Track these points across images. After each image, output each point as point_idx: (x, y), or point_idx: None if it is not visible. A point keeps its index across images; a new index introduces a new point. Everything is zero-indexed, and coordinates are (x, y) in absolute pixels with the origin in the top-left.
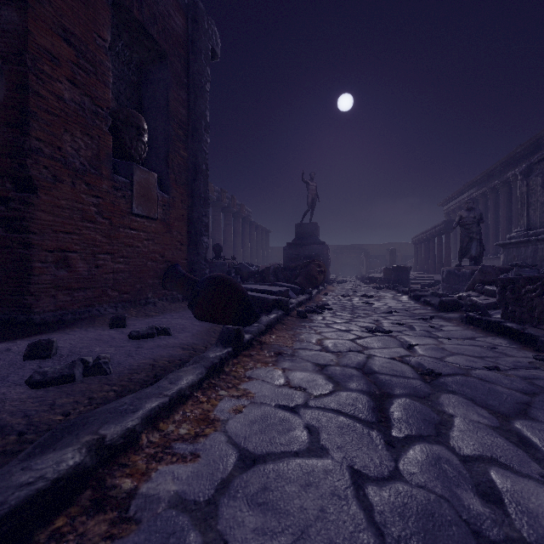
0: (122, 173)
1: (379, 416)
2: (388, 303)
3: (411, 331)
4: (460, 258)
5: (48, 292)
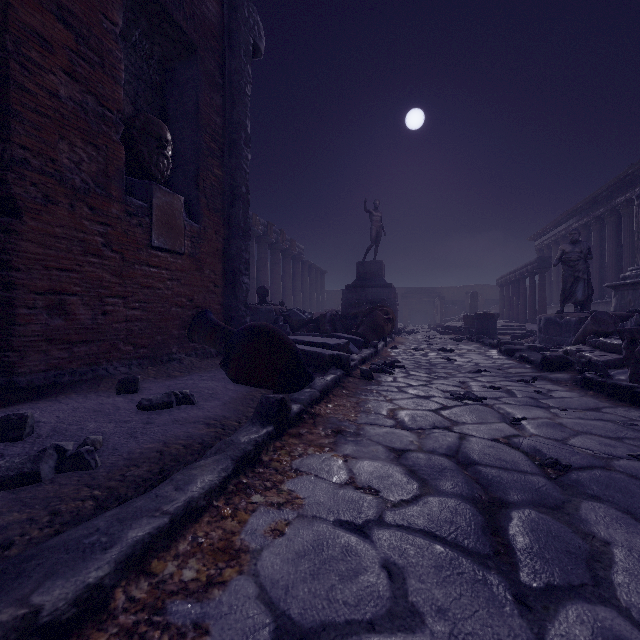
0: (139, 195)
1: (494, 541)
2: (474, 360)
3: (512, 397)
4: (562, 303)
5: (38, 347)
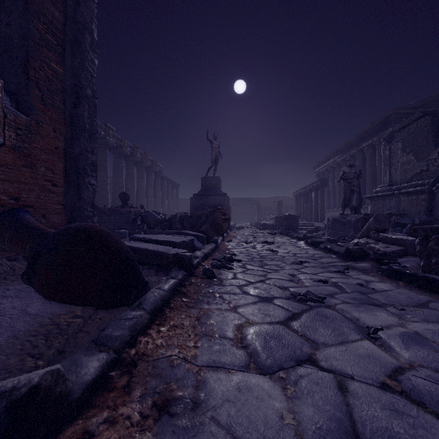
0: None
1: None
2: (291, 251)
3: (345, 294)
4: (343, 208)
5: None
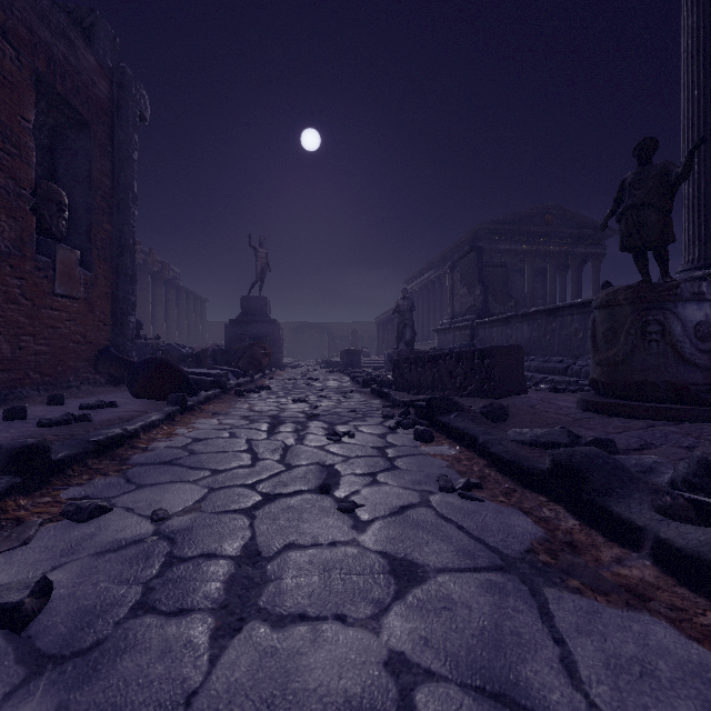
0: (42, 251)
1: (271, 429)
2: (328, 384)
3: (326, 399)
4: (397, 342)
5: None
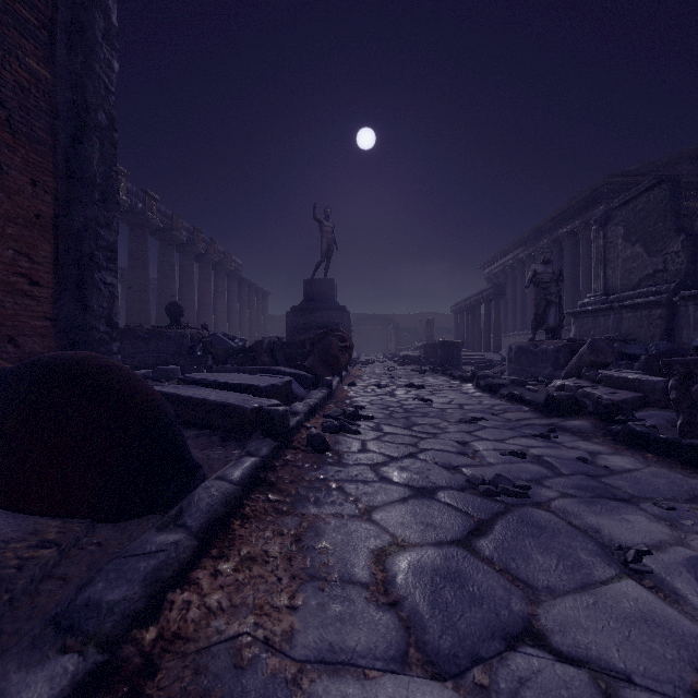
0: None
1: None
2: (455, 400)
3: (562, 478)
4: (534, 330)
5: None
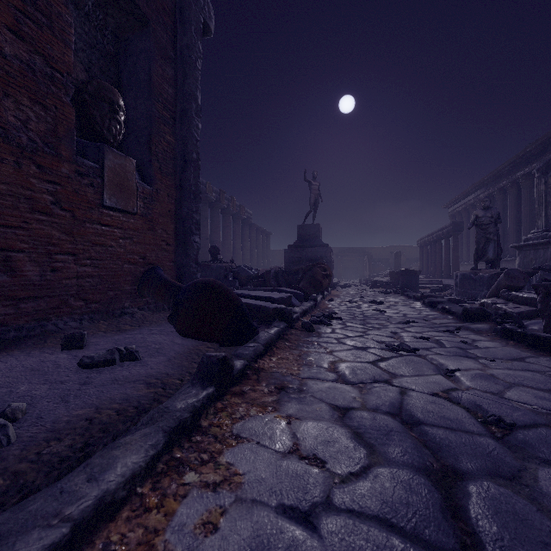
0: (91, 157)
1: (457, 528)
2: (402, 311)
3: (442, 348)
4: (475, 261)
5: None
